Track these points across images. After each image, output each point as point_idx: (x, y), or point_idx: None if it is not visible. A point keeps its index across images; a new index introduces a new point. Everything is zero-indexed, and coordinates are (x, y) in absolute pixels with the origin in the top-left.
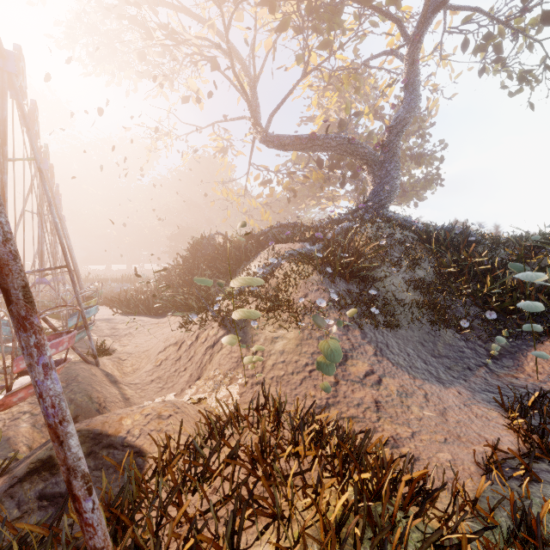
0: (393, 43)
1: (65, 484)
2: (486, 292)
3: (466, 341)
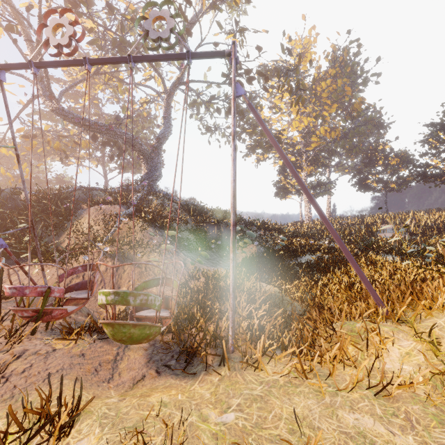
0: (147, 74)
1: None
2: (216, 233)
3: (213, 253)
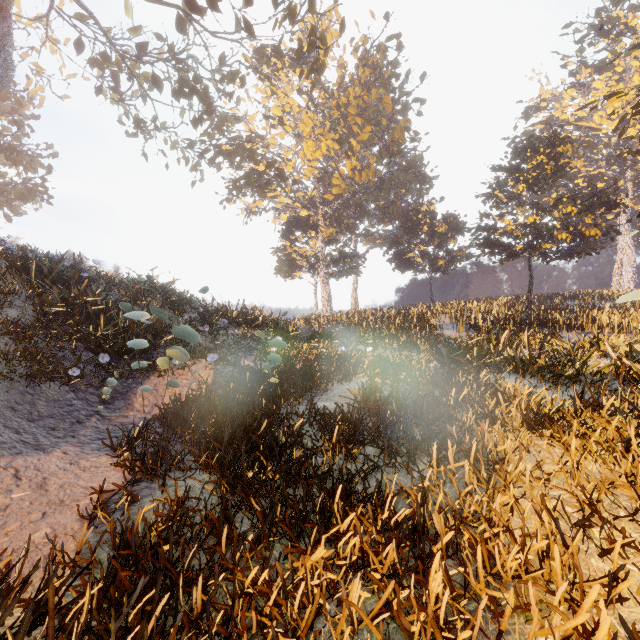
0: None
1: None
2: (100, 334)
3: (76, 392)
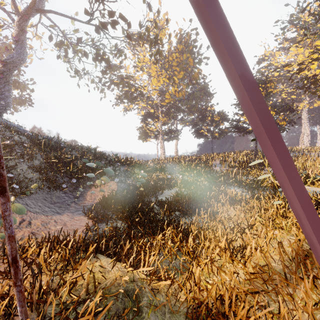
0: None
1: (12, 259)
2: (71, 171)
3: (65, 194)
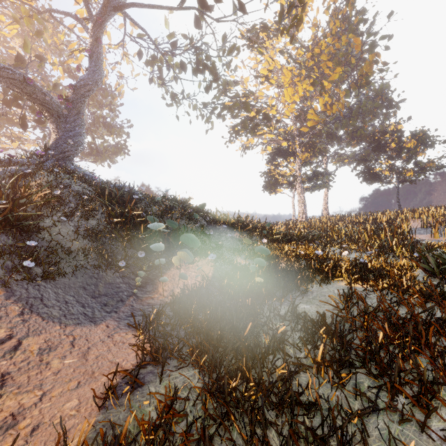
0: (83, 14)
1: None
2: (140, 237)
3: (123, 278)
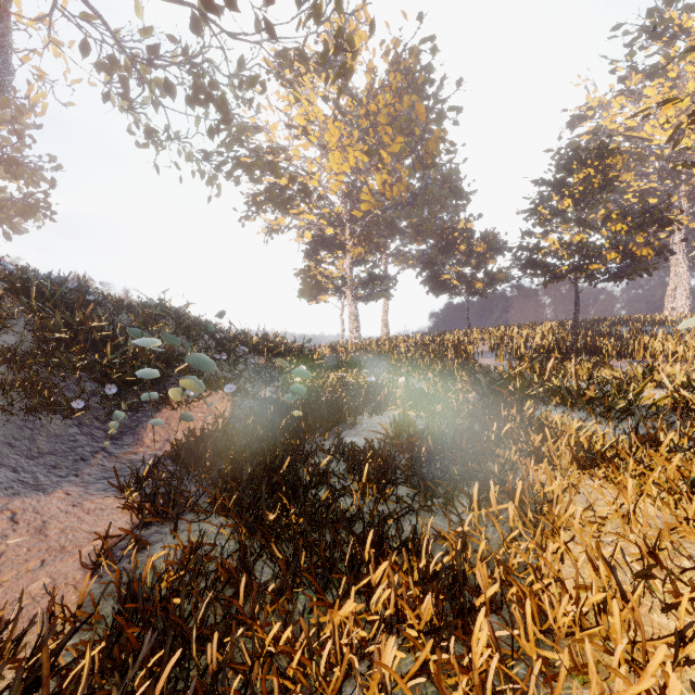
0: None
1: None
2: (107, 363)
3: (80, 426)
